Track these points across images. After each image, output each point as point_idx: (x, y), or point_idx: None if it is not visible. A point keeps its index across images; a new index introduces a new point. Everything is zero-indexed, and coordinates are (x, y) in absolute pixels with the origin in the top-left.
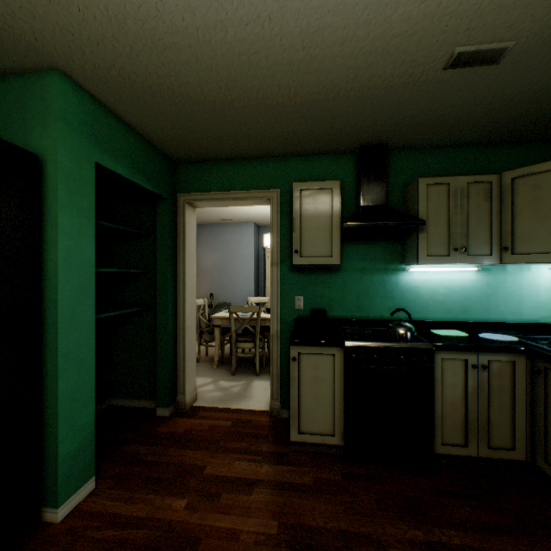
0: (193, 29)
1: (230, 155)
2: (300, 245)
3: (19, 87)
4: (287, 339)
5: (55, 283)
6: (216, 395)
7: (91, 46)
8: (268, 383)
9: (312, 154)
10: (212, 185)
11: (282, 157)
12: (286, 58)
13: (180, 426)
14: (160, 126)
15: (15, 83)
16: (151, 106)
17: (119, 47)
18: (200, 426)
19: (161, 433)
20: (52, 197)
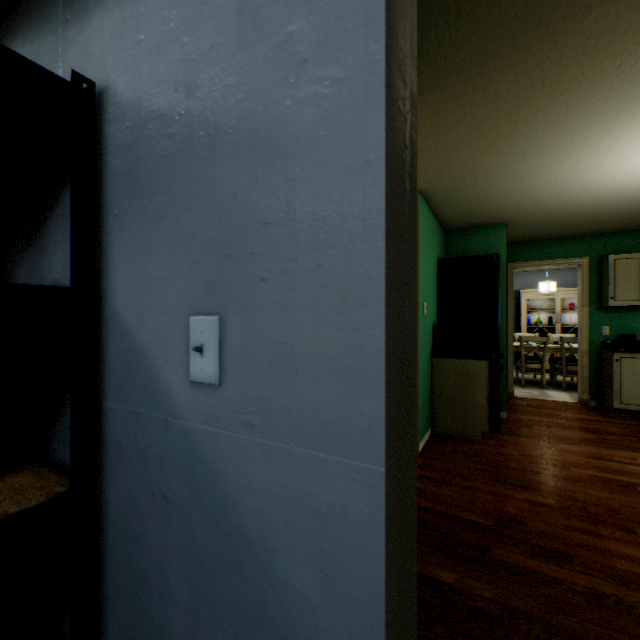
0: (592, 209)
1: (550, 238)
2: (613, 294)
3: (483, 232)
4: (594, 355)
5: (504, 315)
6: (524, 394)
7: (535, 217)
8: (558, 392)
9: (616, 233)
10: (532, 256)
11: (590, 235)
12: (634, 209)
13: (519, 402)
14: (524, 232)
15: (482, 231)
16: (532, 227)
17: (547, 216)
18: (533, 403)
19: (511, 403)
20: (502, 278)
